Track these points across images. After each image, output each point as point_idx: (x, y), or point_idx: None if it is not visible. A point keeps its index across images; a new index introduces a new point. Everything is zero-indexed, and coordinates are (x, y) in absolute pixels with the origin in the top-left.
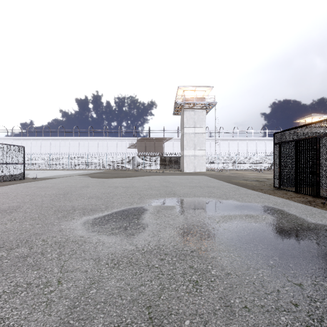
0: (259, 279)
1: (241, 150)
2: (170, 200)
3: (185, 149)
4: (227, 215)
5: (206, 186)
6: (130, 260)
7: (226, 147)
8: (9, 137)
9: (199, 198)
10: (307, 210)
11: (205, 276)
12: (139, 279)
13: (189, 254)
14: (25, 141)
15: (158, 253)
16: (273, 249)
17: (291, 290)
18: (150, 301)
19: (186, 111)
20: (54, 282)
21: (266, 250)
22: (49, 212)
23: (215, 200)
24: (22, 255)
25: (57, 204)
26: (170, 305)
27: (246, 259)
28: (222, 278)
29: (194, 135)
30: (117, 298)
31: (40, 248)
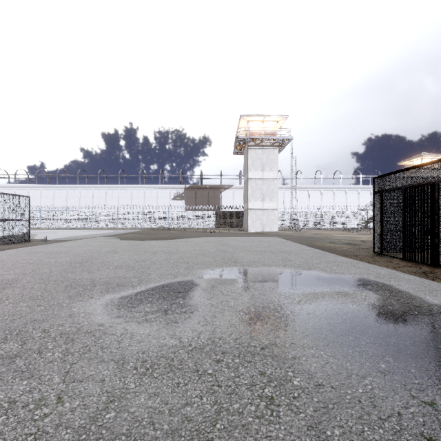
0: (367, 394)
1: (325, 203)
2: (230, 270)
3: (249, 201)
4: (311, 292)
5: (279, 251)
6: (170, 362)
7: (305, 198)
8: (11, 185)
9: (270, 268)
10: (424, 285)
11: (284, 389)
12: (183, 393)
13: (259, 352)
14: (33, 190)
15: (213, 350)
16: (383, 344)
17: (419, 413)
18: (200, 432)
19: (251, 149)
20: (51, 400)
21: (373, 345)
22: (57, 288)
23: (293, 271)
24: (9, 354)
25: (71, 276)
26: (231, 439)
27: (344, 361)
28: (310, 392)
29: (262, 182)
30: (148, 427)
31: (37, 342)
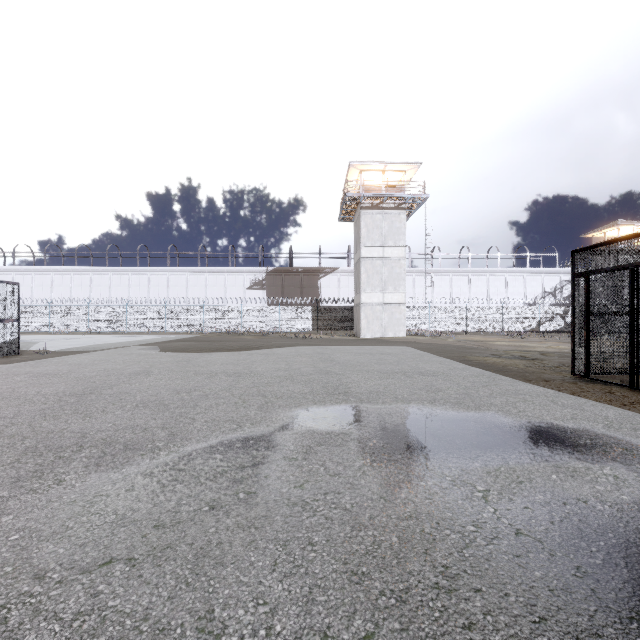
0: None
1: (476, 294)
2: (339, 411)
3: (363, 292)
4: (502, 466)
5: (416, 371)
6: None
7: (446, 287)
8: (7, 267)
9: (409, 406)
10: None
11: None
12: None
13: None
14: (40, 276)
15: None
16: None
17: None
18: None
19: (366, 212)
20: None
21: None
22: (5, 455)
23: (451, 413)
24: None
25: (48, 425)
26: None
27: None
28: None
29: (382, 263)
30: None
31: None
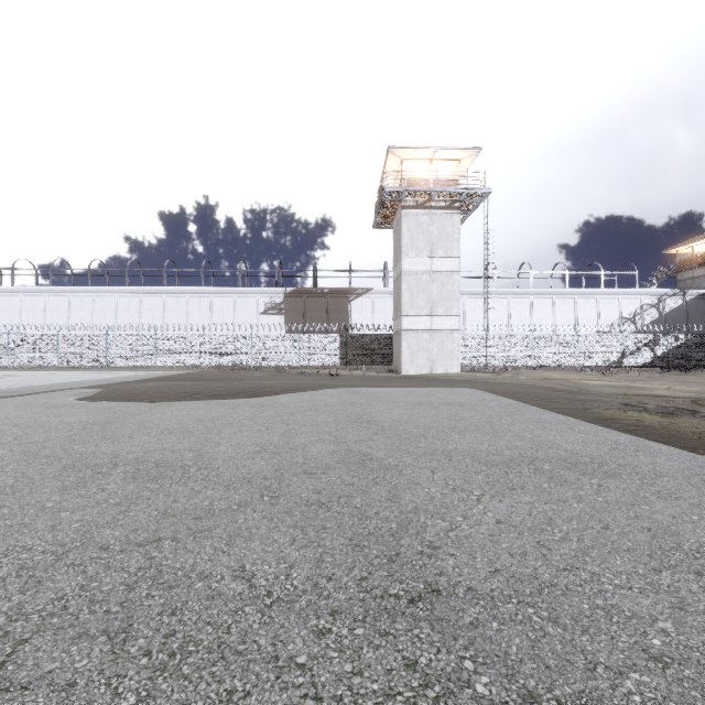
0: None
1: (539, 321)
2: None
3: (406, 315)
4: None
5: (552, 456)
6: None
7: (503, 312)
8: None
9: None
10: None
11: None
12: None
13: None
14: (7, 297)
15: None
16: None
17: None
18: None
19: (410, 213)
20: None
21: None
22: None
23: None
24: None
25: None
26: None
27: None
28: None
29: (430, 278)
30: None
31: None
